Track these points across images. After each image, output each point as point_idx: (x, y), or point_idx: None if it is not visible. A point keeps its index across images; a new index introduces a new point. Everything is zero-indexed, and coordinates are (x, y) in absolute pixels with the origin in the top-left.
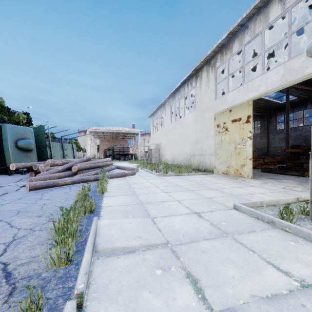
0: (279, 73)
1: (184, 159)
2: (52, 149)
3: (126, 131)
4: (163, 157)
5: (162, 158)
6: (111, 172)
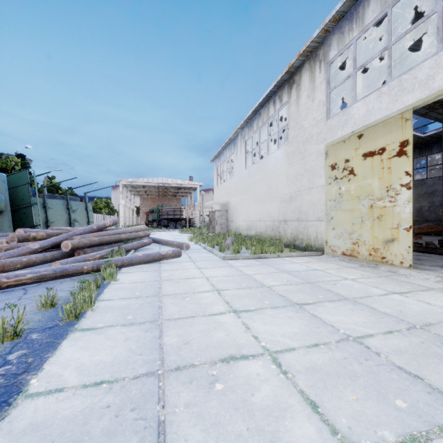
0: None
1: (268, 227)
2: (49, 210)
3: (179, 184)
4: (232, 223)
5: (231, 225)
6: (142, 251)
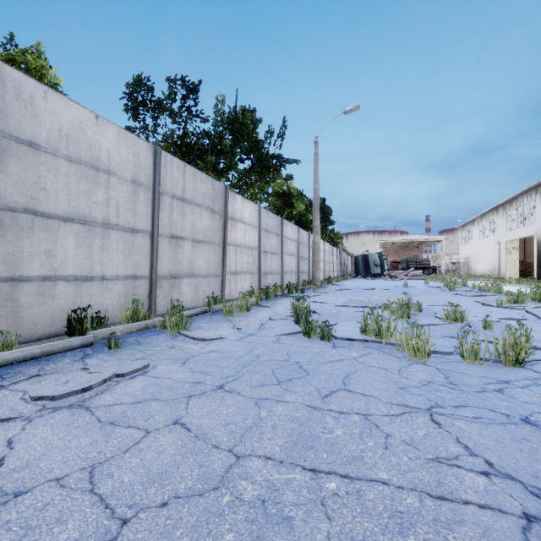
0: (526, 230)
1: (489, 271)
2: None
3: (425, 239)
4: (472, 270)
5: (471, 271)
6: None
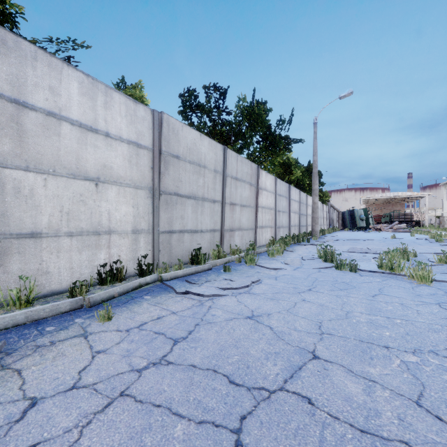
0: None
1: None
2: None
3: (407, 196)
4: None
5: None
6: None
